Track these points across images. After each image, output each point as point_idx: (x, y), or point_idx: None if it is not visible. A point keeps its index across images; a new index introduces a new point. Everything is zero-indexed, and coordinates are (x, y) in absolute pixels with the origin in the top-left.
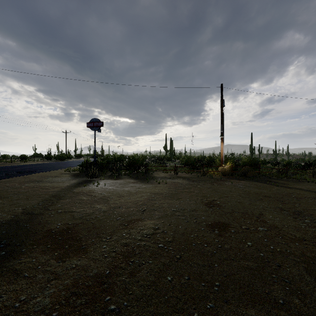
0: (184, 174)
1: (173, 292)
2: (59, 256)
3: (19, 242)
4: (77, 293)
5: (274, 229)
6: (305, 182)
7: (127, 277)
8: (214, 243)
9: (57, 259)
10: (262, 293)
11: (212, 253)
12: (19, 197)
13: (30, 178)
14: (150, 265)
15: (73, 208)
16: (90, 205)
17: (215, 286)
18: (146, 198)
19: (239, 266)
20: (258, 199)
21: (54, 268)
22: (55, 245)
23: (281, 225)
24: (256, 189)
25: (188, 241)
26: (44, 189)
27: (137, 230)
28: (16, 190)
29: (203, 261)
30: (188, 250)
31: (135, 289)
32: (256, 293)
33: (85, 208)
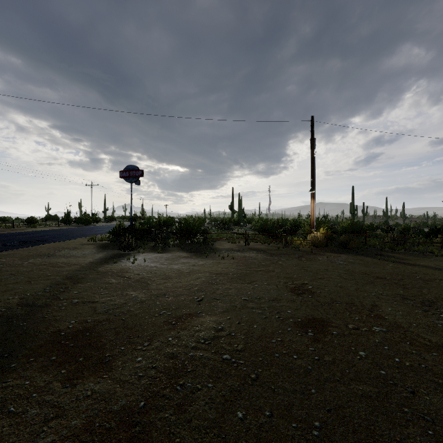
0: (259, 244)
1: (246, 440)
2: (68, 375)
3: (9, 352)
4: (90, 442)
5: (397, 330)
6: (432, 256)
7: (173, 412)
8: (307, 352)
9: (63, 381)
10: (391, 441)
11: (305, 370)
12: (17, 280)
13: (37, 251)
14: (210, 391)
15: (96, 297)
16: (121, 292)
17: (313, 429)
18: (204, 281)
19: (349, 392)
20: (368, 282)
21: (57, 397)
22: (63, 356)
23: (407, 324)
24: (364, 267)
25: (268, 349)
26: (56, 268)
27: (190, 332)
28: (14, 269)
29: (292, 385)
30: (269, 364)
31: (185, 435)
32: (382, 442)
33: (113, 296)
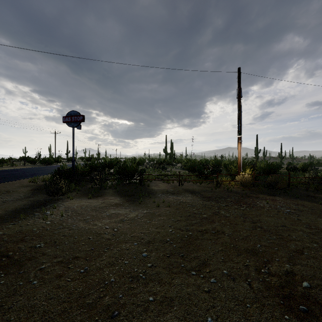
0: (191, 184)
1: None
2: None
3: None
4: None
5: None
6: None
7: None
8: None
9: None
10: None
11: None
12: None
13: None
14: None
15: None
16: None
17: None
18: (125, 270)
19: None
20: None
21: None
22: None
23: None
24: (320, 219)
25: None
26: None
27: None
28: None
29: None
30: None
31: None
32: None
33: None
